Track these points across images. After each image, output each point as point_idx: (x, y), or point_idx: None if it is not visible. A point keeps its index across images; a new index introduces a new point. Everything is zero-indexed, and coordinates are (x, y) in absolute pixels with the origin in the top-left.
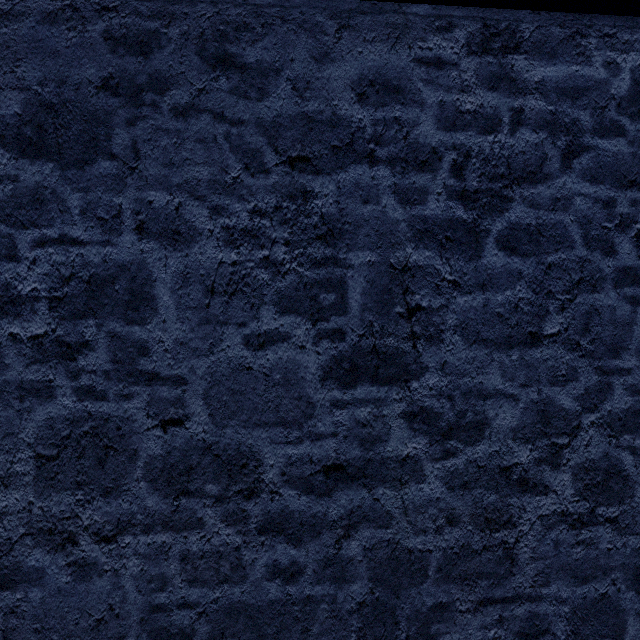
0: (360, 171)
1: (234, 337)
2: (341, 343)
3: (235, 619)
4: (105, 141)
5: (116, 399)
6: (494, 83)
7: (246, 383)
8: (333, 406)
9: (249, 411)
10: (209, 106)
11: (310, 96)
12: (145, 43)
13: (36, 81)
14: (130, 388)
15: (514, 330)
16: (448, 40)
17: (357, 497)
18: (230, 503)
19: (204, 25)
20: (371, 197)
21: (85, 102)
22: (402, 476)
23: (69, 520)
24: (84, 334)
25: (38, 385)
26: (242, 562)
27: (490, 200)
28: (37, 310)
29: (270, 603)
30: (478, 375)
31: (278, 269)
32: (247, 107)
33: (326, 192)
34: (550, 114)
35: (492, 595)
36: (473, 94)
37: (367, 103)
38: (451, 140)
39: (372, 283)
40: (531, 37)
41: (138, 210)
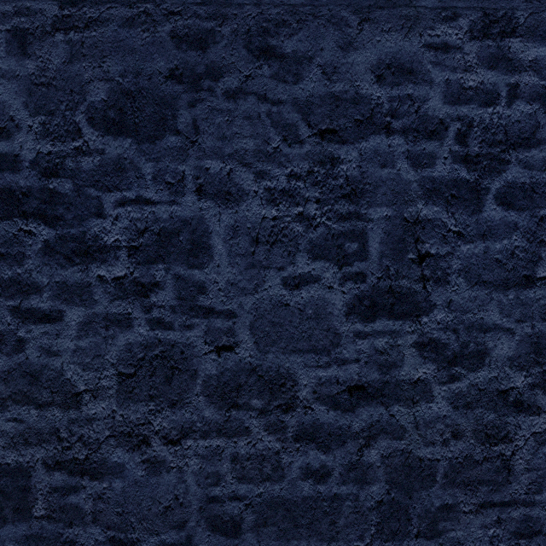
0: (378, 140)
1: (274, 279)
2: (362, 284)
3: (275, 511)
4: (171, 120)
5: (180, 329)
6: (493, 63)
7: (284, 317)
8: (356, 337)
9: (286, 340)
10: (254, 89)
11: (337, 79)
12: (203, 40)
13: (118, 73)
14: (191, 320)
15: (510, 273)
16: (453, 28)
17: (376, 413)
18: (271, 415)
19: (250, 23)
20: (388, 162)
21: (156, 89)
22: (414, 396)
23: (143, 426)
24: (155, 276)
25: (119, 317)
26: (281, 464)
27: (489, 163)
28: (119, 257)
29: (304, 499)
30: (479, 312)
31: (310, 223)
32: (285, 89)
33: (350, 158)
34: (542, 88)
35: (491, 499)
36: (475, 73)
37: (384, 83)
38: (456, 112)
39: (388, 234)
40: (525, 22)
41: (197, 175)
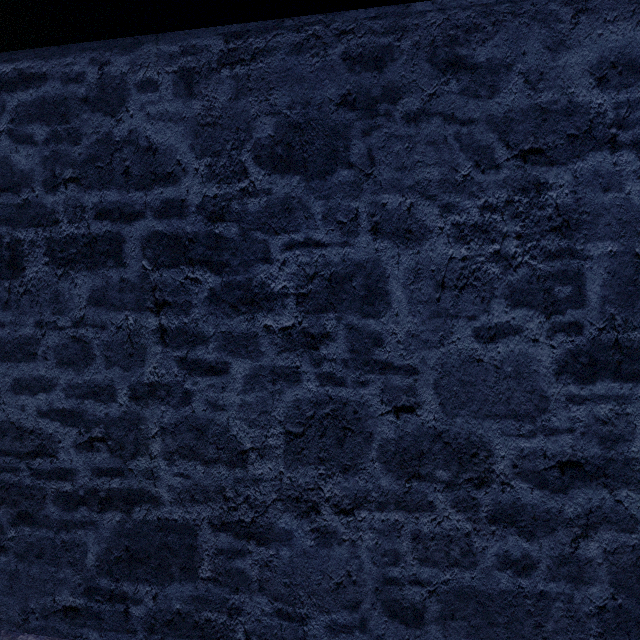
0: (599, 158)
1: (464, 330)
2: (578, 337)
3: (465, 603)
4: (343, 152)
5: (353, 385)
6: None
7: (476, 375)
8: (569, 401)
9: (479, 402)
10: (439, 109)
11: (543, 87)
12: (379, 58)
13: (285, 105)
14: (365, 376)
15: None
16: None
17: (596, 497)
18: (460, 490)
19: (434, 33)
20: (612, 184)
21: (326, 119)
22: None
23: (312, 491)
24: (325, 326)
25: (287, 370)
26: (472, 548)
27: None
28: (286, 305)
29: (501, 593)
30: None
31: (509, 263)
32: (477, 106)
33: (561, 183)
34: None
35: None
36: None
37: (608, 86)
38: None
39: (613, 274)
40: None
41: (373, 213)
